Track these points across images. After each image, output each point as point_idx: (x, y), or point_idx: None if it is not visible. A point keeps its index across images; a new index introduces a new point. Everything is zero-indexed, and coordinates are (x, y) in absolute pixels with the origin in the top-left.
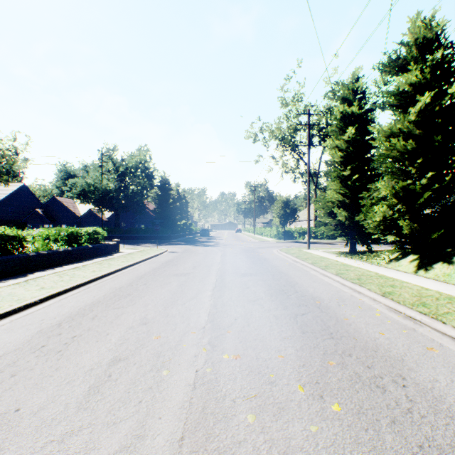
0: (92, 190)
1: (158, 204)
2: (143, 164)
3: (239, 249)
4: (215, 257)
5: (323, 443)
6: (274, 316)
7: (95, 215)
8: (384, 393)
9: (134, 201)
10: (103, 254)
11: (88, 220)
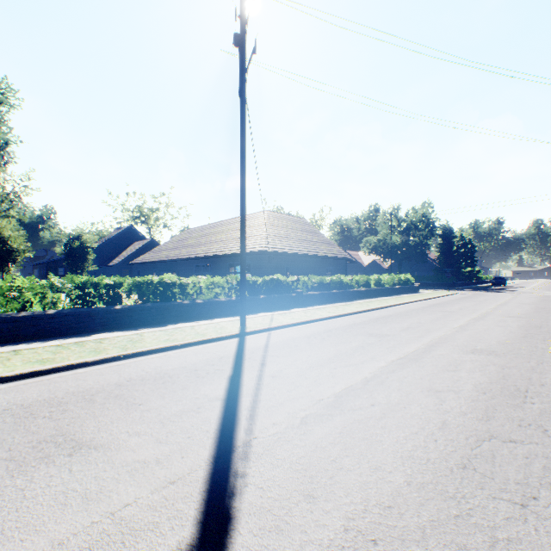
0: (380, 245)
1: (439, 253)
2: (424, 216)
3: (536, 295)
4: (503, 298)
5: (516, 315)
6: (525, 310)
7: (377, 265)
8: (546, 316)
9: (416, 252)
10: (411, 292)
11: (371, 269)
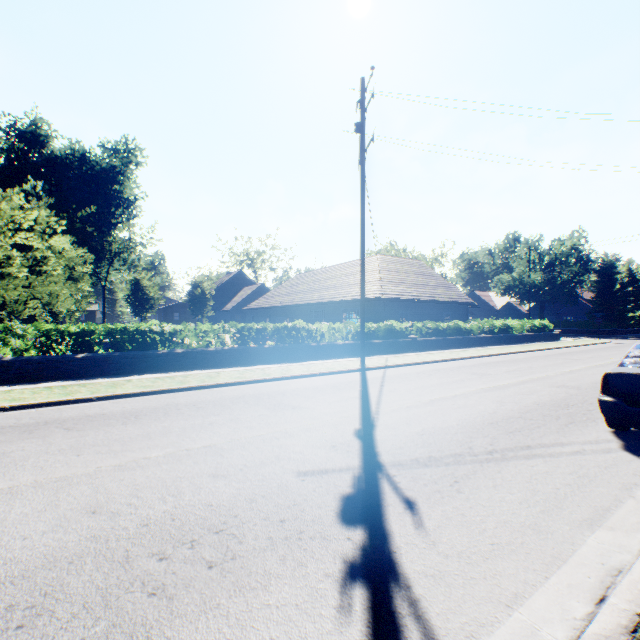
0: (515, 284)
1: (595, 292)
2: (574, 248)
3: None
4: None
5: None
6: None
7: (512, 308)
8: None
9: (563, 292)
10: (548, 340)
11: (505, 313)
